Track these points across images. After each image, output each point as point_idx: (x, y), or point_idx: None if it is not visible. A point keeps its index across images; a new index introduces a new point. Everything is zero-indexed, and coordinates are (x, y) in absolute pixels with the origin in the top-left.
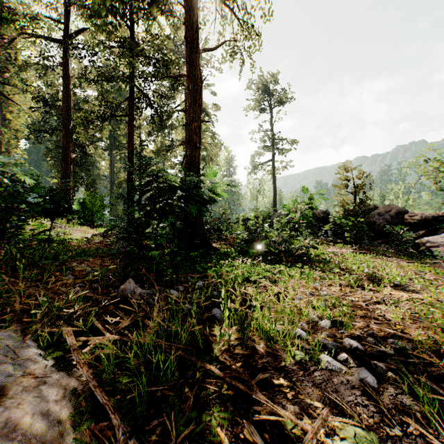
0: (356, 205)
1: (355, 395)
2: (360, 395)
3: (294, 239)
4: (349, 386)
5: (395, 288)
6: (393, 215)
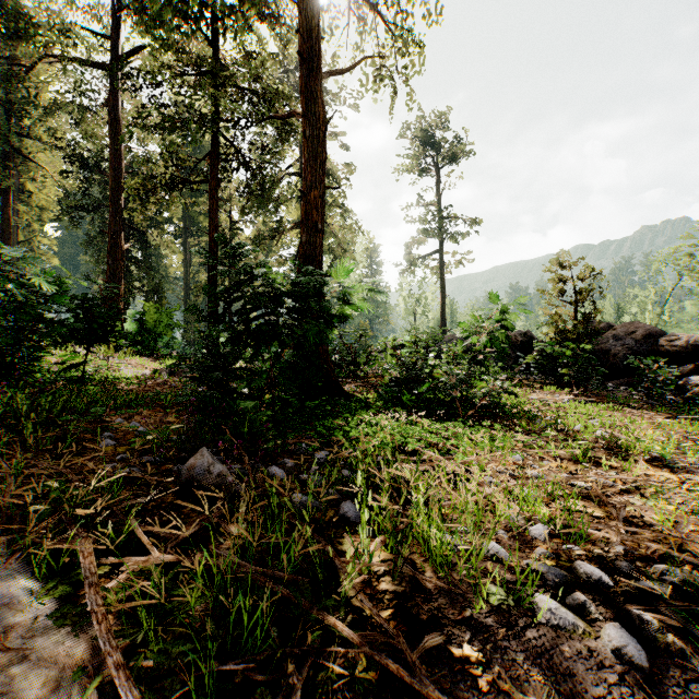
0: (579, 322)
1: (607, 683)
2: (616, 682)
3: (477, 379)
4: (593, 661)
5: (653, 463)
6: (638, 339)
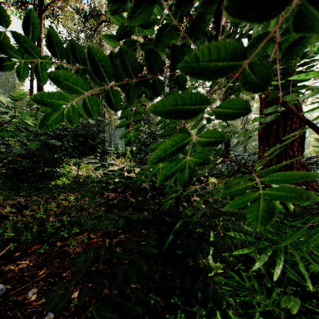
0: None
1: None
2: None
3: None
4: None
5: None
6: None
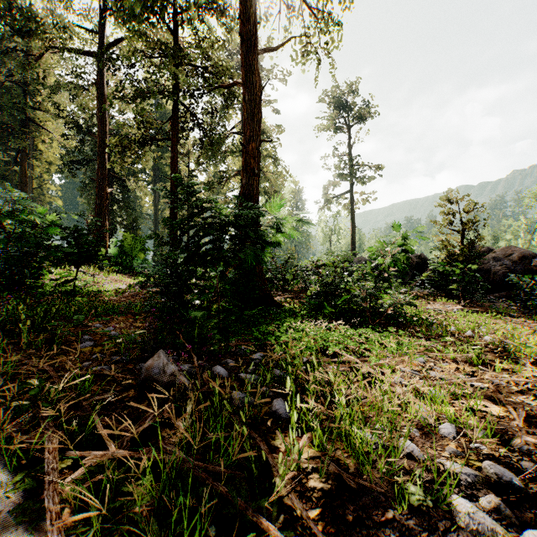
0: (465, 246)
1: None
2: None
3: (383, 293)
4: None
5: None
6: (514, 260)
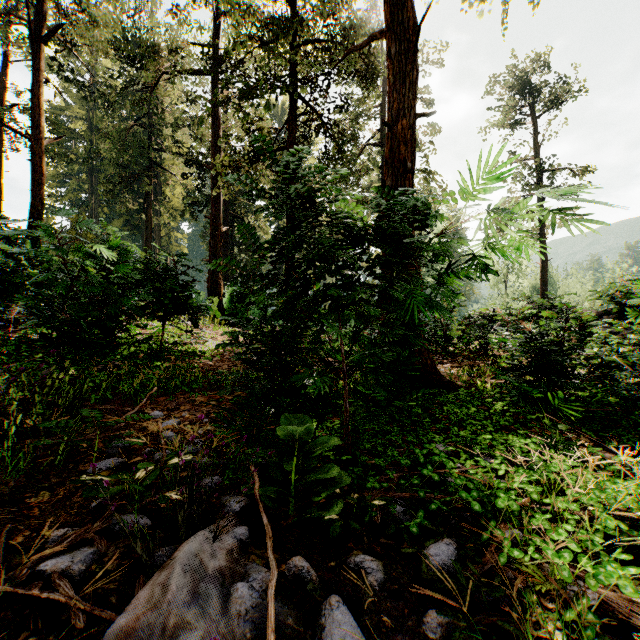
0: None
1: None
2: None
3: None
4: None
5: None
6: None
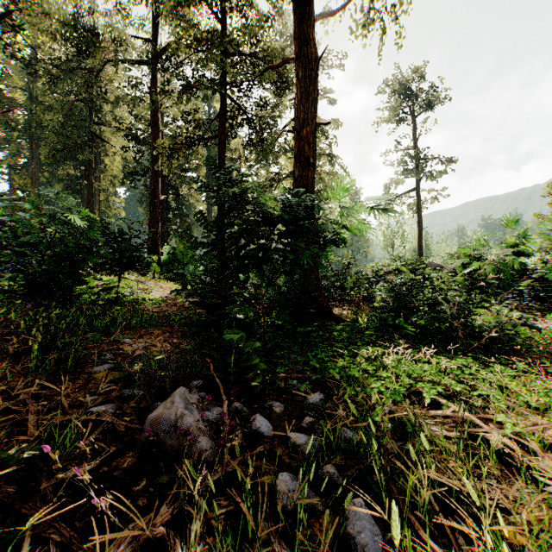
0: None
1: None
2: None
3: (476, 307)
4: None
5: None
6: None
